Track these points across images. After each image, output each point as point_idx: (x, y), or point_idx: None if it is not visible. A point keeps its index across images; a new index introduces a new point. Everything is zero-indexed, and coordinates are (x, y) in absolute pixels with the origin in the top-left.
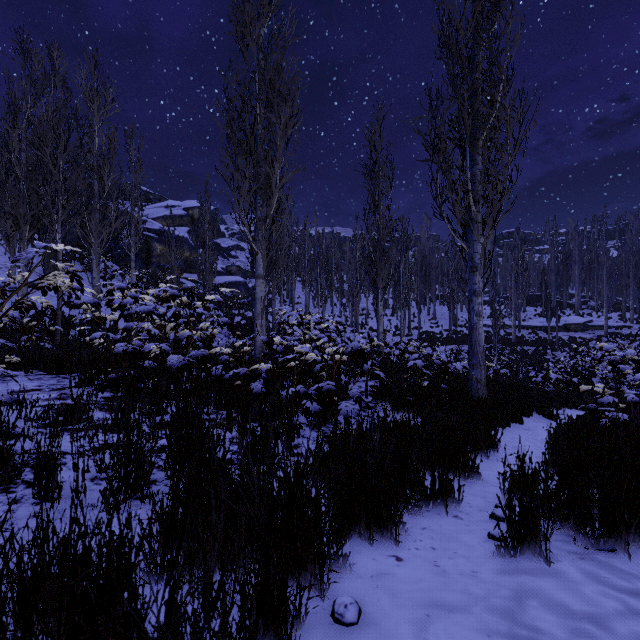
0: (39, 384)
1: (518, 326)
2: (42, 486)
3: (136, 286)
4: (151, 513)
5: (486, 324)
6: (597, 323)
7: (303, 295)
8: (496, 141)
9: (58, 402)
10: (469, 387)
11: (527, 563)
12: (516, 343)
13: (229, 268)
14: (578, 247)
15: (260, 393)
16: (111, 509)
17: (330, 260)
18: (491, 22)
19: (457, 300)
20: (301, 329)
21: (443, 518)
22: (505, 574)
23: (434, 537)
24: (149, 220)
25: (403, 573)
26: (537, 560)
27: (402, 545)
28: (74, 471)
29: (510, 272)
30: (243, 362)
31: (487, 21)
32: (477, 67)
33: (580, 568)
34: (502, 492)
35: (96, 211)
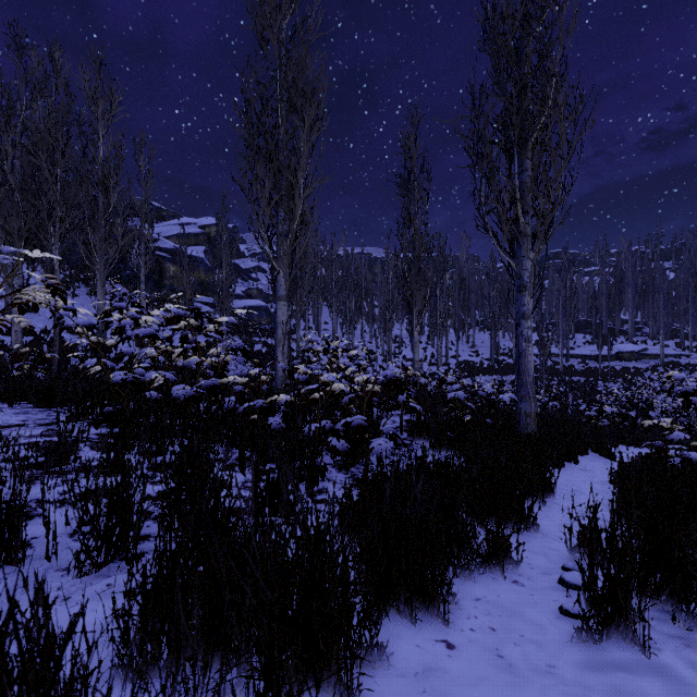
0: (25, 418)
1: (566, 355)
2: (3, 545)
3: (137, 306)
4: (123, 590)
5: None
6: (653, 351)
7: (330, 321)
8: (548, 143)
9: (43, 439)
10: (517, 422)
11: (618, 652)
12: (564, 373)
13: (249, 291)
14: (632, 268)
15: (279, 429)
16: (87, 575)
17: (360, 282)
18: (542, 10)
19: (499, 326)
20: (327, 356)
21: (500, 584)
22: (592, 670)
23: (492, 612)
24: (161, 238)
25: (457, 668)
26: (630, 648)
27: (453, 624)
28: (44, 526)
29: (557, 295)
30: (259, 393)
31: (538, 7)
32: (527, 59)
33: (690, 661)
34: (569, 549)
35: (101, 227)
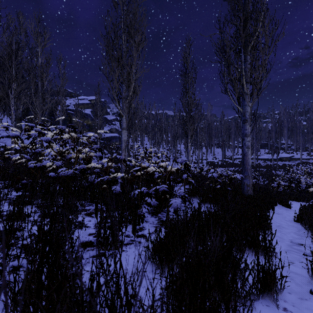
0: None
1: (256, 158)
2: None
3: (42, 125)
4: None
5: (240, 157)
6: (296, 157)
7: (148, 143)
8: (259, 46)
9: None
10: (242, 189)
11: None
12: (256, 167)
13: (111, 130)
14: (286, 119)
15: (118, 193)
16: None
17: (162, 125)
18: None
19: (226, 145)
20: (146, 156)
21: None
22: None
23: None
24: (71, 105)
25: None
26: None
27: None
28: None
29: (253, 131)
30: (107, 172)
31: None
32: (248, 2)
33: None
34: (310, 276)
35: (39, 96)
